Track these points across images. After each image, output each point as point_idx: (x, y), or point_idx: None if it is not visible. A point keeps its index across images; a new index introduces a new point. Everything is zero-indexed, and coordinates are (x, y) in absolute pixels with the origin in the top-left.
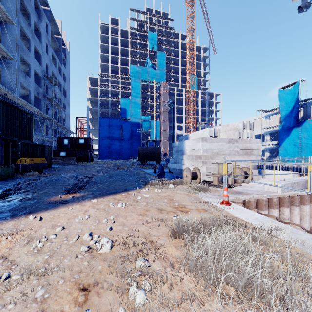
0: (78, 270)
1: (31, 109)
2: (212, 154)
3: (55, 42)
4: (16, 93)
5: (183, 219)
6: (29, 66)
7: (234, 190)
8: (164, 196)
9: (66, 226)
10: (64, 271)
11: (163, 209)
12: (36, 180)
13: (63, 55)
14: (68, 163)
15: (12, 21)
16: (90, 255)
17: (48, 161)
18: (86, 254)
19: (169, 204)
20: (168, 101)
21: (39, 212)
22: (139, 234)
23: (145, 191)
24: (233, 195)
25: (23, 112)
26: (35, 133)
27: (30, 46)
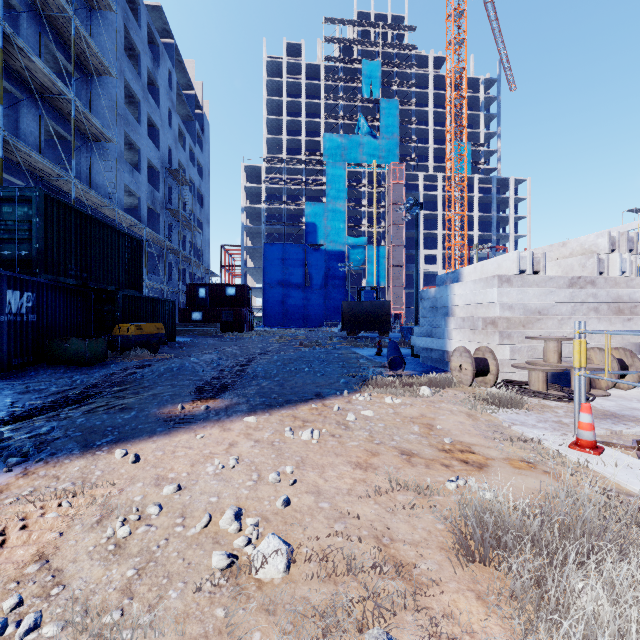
0: (199, 636)
1: (143, 232)
2: (526, 315)
3: (183, 103)
4: (116, 204)
5: (478, 491)
6: (140, 151)
7: (594, 408)
8: (409, 415)
9: (186, 484)
10: (163, 633)
11: (413, 454)
12: (143, 367)
13: (197, 128)
14: (207, 334)
15: (109, 69)
16: (232, 589)
17: (169, 329)
18: (222, 580)
19: (428, 439)
20: (407, 200)
21: (136, 440)
22: (359, 528)
23: (362, 400)
24: (597, 422)
25: (125, 236)
26: (150, 278)
27: (141, 114)
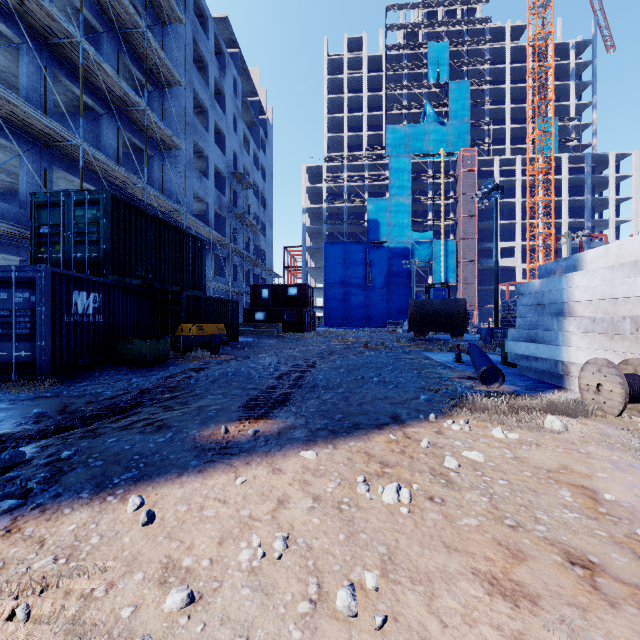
0: None
1: (210, 235)
2: None
3: (248, 110)
4: (185, 208)
5: None
6: (207, 158)
7: None
8: (542, 465)
9: (203, 587)
10: None
11: (593, 565)
12: (199, 370)
13: (261, 133)
14: (269, 334)
15: (178, 79)
16: None
17: (232, 329)
18: None
19: (603, 526)
20: (485, 185)
21: (161, 480)
22: None
23: (457, 430)
24: None
25: (189, 237)
26: (216, 279)
27: (209, 122)
